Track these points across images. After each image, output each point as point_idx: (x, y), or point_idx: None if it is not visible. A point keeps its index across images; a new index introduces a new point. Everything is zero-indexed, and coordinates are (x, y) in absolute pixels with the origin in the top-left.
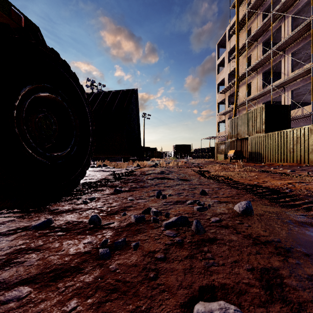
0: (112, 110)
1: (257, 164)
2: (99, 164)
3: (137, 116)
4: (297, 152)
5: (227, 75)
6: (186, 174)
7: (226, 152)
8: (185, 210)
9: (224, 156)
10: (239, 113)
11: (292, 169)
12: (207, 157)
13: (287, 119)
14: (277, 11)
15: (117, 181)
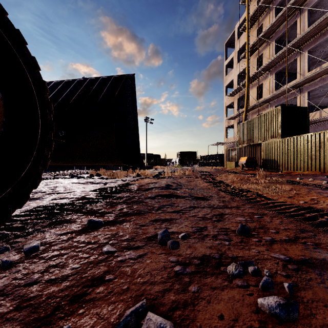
0: (98, 100)
1: (273, 172)
2: (92, 173)
3: (133, 110)
4: (320, 159)
5: (236, 76)
6: (199, 189)
7: (236, 160)
8: (235, 310)
9: (234, 163)
10: (250, 117)
11: (321, 180)
12: (214, 164)
13: (305, 122)
14: (292, 4)
15: (99, 202)
